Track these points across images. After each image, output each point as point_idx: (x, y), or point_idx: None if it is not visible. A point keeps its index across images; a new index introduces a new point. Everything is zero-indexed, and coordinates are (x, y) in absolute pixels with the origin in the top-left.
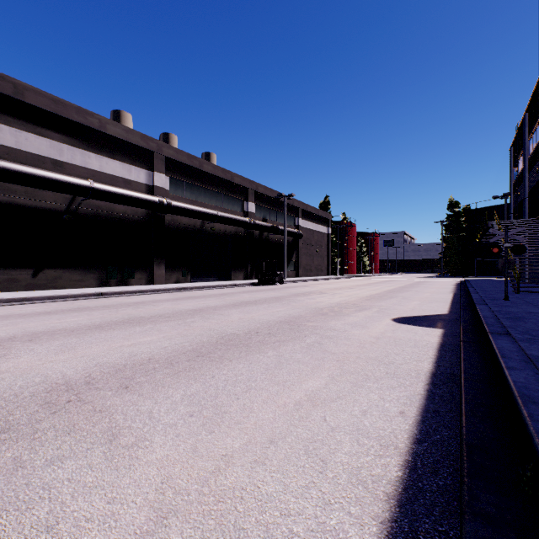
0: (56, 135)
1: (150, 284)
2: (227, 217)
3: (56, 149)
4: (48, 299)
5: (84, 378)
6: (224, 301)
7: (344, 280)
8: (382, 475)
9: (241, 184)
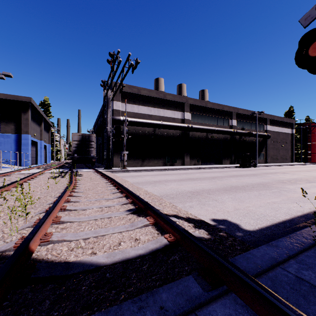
0: (149, 104)
1: (182, 165)
2: (220, 130)
3: (149, 110)
4: (151, 170)
5: (195, 191)
6: (224, 174)
7: (306, 166)
8: (294, 214)
9: (228, 110)
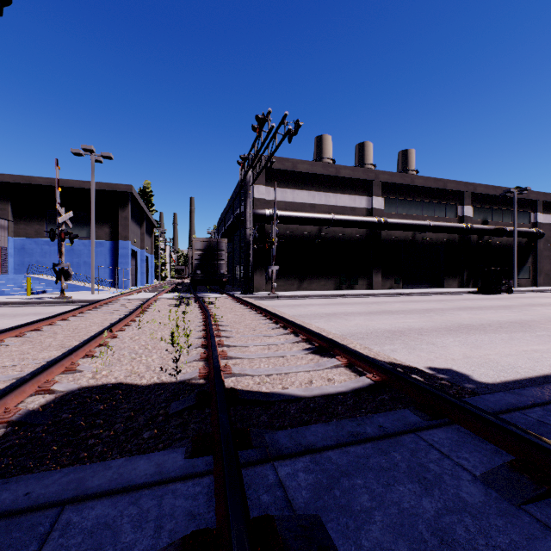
0: (311, 187)
1: (369, 289)
2: (440, 226)
3: (311, 196)
4: (316, 297)
5: (396, 330)
6: (447, 306)
7: None
8: None
9: (454, 189)
